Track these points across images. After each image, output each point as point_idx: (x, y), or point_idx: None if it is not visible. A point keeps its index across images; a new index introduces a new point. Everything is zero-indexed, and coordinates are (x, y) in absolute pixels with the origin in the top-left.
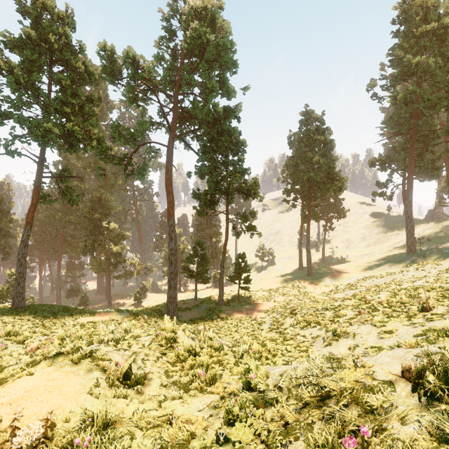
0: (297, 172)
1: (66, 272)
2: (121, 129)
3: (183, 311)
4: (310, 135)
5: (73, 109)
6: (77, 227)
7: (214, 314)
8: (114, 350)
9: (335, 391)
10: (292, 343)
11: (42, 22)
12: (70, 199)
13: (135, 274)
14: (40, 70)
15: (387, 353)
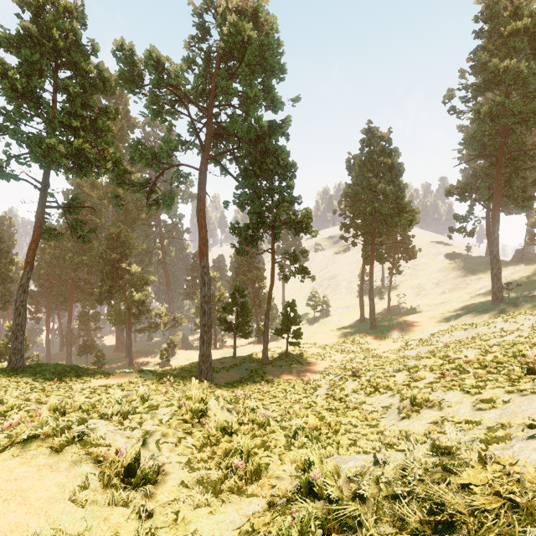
0: (358, 203)
1: (78, 324)
2: (142, 148)
3: (219, 371)
4: (374, 158)
5: (83, 123)
6: (91, 270)
7: (257, 376)
8: (118, 429)
9: (459, 511)
10: (358, 414)
11: (44, 15)
12: (80, 235)
13: (162, 327)
14: (42, 74)
15: (530, 444)
